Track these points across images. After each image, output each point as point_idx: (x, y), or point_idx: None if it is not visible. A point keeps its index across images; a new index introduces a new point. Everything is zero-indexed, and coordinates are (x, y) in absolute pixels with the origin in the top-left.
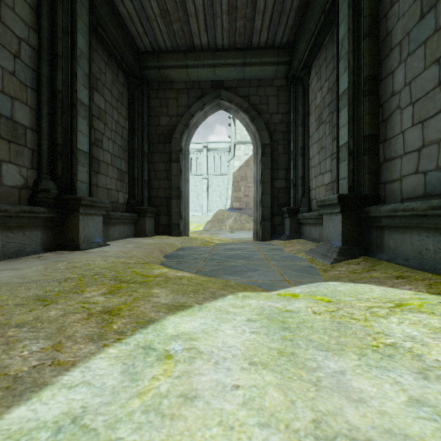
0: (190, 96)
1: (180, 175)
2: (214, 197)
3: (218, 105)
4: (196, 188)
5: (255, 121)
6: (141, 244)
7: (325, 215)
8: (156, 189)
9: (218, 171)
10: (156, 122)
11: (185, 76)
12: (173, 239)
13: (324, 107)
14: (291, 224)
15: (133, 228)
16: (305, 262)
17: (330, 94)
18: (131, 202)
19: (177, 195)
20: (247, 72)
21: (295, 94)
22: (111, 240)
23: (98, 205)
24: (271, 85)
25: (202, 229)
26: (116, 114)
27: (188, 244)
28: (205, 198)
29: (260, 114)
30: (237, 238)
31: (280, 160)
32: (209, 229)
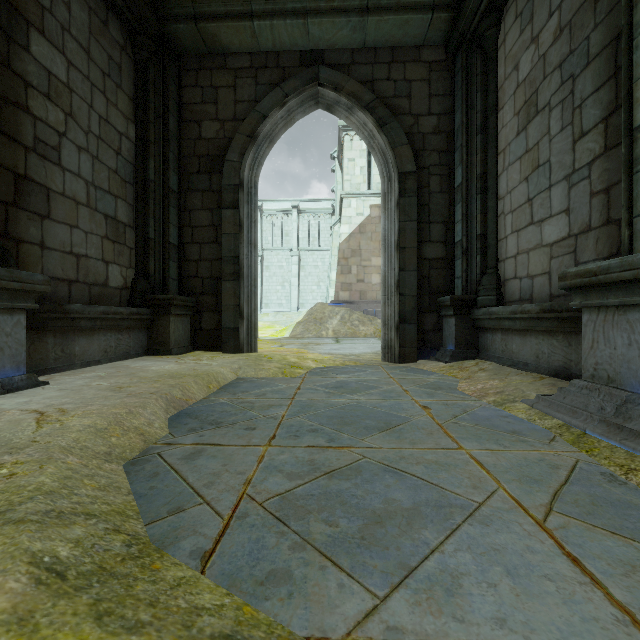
0: (260, 81)
1: (240, 233)
2: (309, 284)
3: (314, 97)
4: (281, 270)
5: (387, 128)
6: (136, 377)
7: (592, 310)
8: (193, 261)
9: (315, 245)
10: (195, 132)
11: (248, 38)
12: (223, 360)
13: (546, 75)
14: (460, 329)
15: (143, 337)
16: (563, 445)
17: (565, 39)
18: (139, 285)
19: (234, 272)
20: (371, 30)
21: (467, 71)
22: (77, 367)
23: (2, 285)
24: (416, 60)
25: (288, 335)
26: (103, 101)
27: (250, 372)
28: (295, 285)
29: (396, 116)
30: (349, 353)
31: (434, 204)
32: (299, 334)
